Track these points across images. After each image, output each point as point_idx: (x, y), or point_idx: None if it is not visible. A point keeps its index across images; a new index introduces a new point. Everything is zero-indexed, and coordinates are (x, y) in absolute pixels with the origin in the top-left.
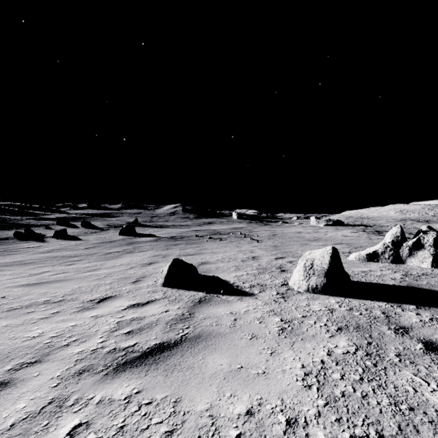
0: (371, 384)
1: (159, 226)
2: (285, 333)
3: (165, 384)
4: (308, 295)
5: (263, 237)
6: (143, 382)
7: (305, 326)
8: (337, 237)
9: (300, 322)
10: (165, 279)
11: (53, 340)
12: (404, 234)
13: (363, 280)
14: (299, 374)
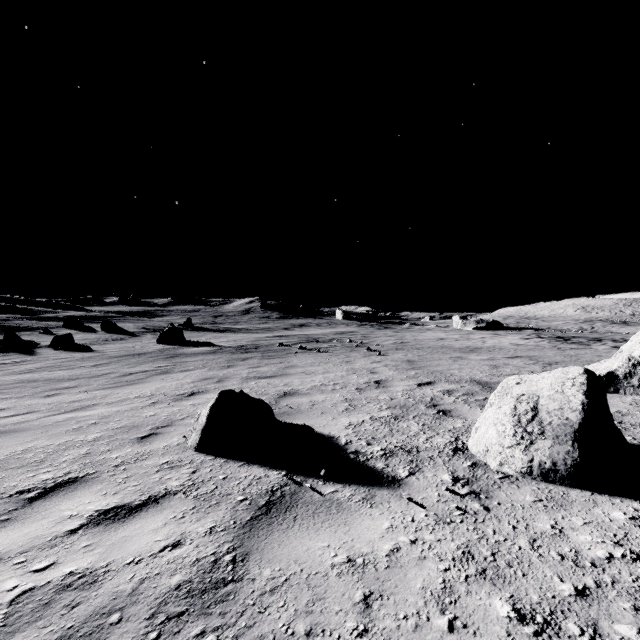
0: None
1: (225, 329)
2: None
3: None
4: (537, 490)
5: (387, 346)
6: None
7: None
8: (504, 346)
9: (592, 633)
10: (202, 435)
11: None
12: None
13: (630, 439)
14: None
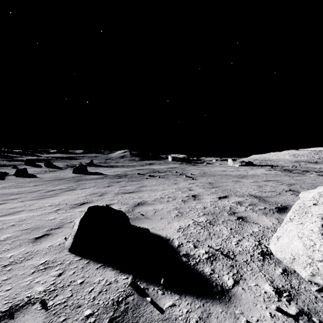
0: None
1: (110, 166)
2: None
3: None
4: None
5: (196, 174)
6: None
7: None
8: (259, 174)
9: None
10: (74, 239)
11: None
12: None
13: None
14: None
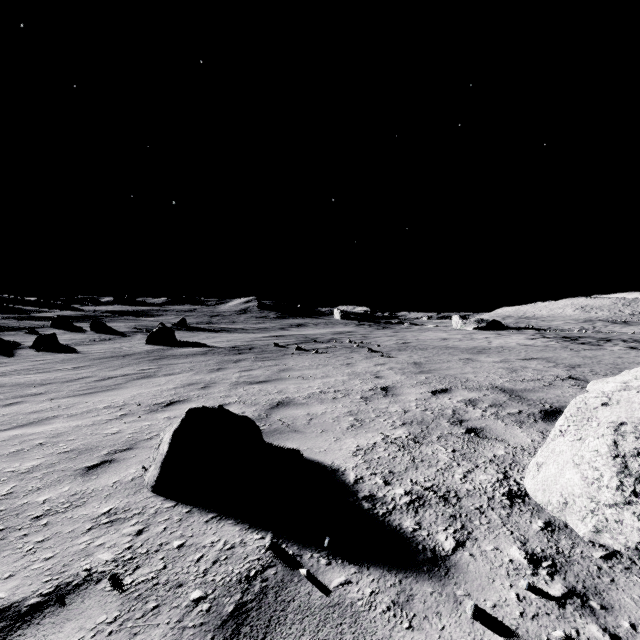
0: None
1: (220, 329)
2: None
3: None
4: None
5: (389, 346)
6: None
7: None
8: (513, 346)
9: None
10: (161, 470)
11: None
12: None
13: None
14: None
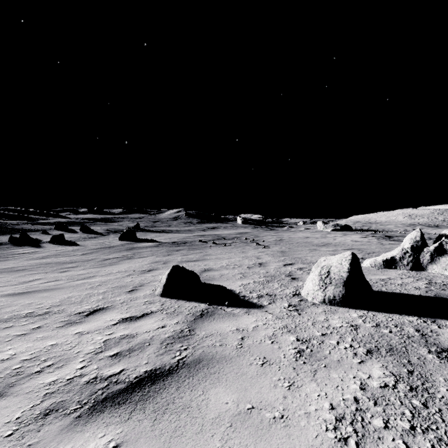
0: (428, 436)
1: (162, 231)
2: (304, 357)
3: (153, 433)
4: (325, 308)
5: (270, 242)
6: (124, 429)
7: (327, 347)
8: (347, 242)
9: (320, 342)
10: (163, 288)
11: (24, 365)
12: (424, 238)
13: (384, 289)
14: (328, 419)
